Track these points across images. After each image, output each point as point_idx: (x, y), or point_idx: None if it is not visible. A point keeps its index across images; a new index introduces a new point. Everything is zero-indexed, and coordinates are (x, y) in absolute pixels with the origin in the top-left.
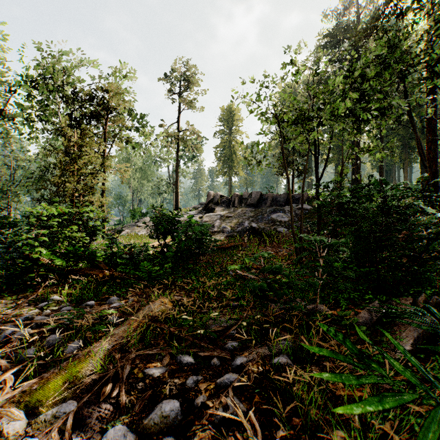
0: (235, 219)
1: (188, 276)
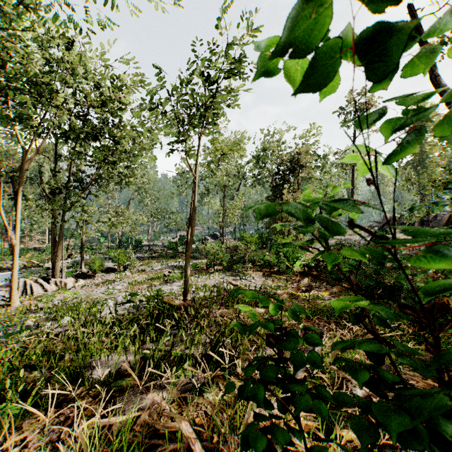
0: None
1: None
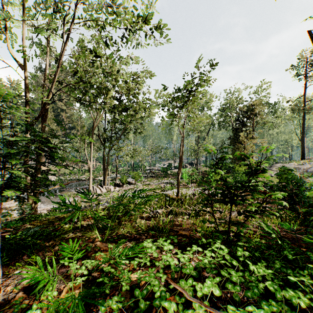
0: None
1: None
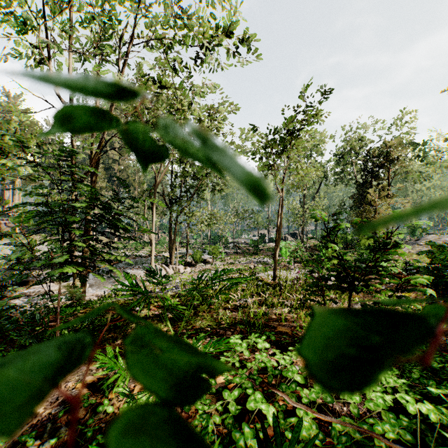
0: None
1: None
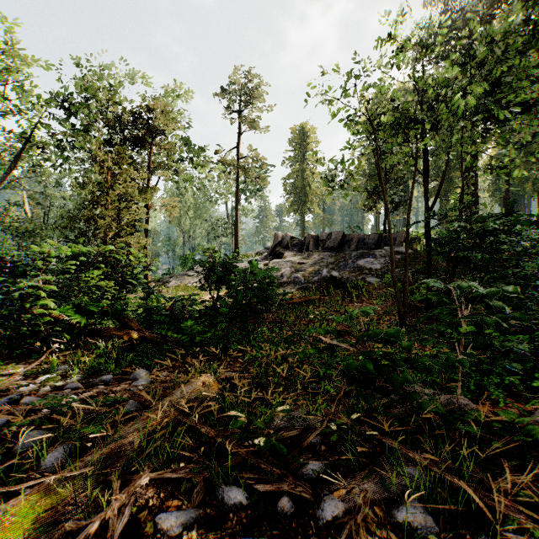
0: (310, 267)
1: (246, 341)
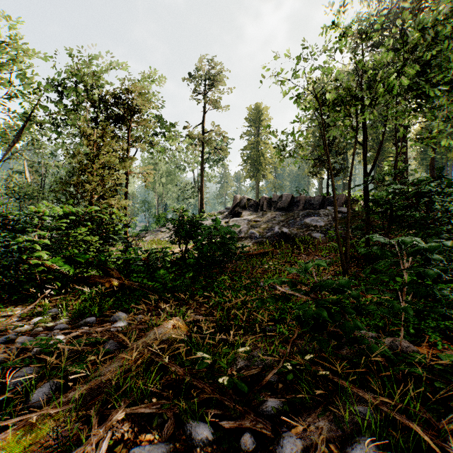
0: (264, 224)
1: (210, 288)
